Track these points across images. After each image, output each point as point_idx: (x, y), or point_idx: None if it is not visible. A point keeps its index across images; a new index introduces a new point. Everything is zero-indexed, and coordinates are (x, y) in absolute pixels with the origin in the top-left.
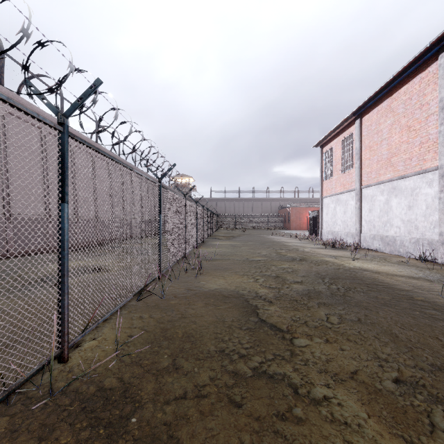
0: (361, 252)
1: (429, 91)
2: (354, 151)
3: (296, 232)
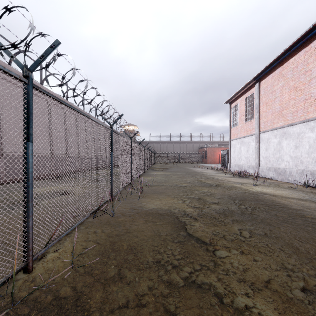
0: (260, 180)
1: (311, 61)
2: (254, 106)
3: (211, 165)
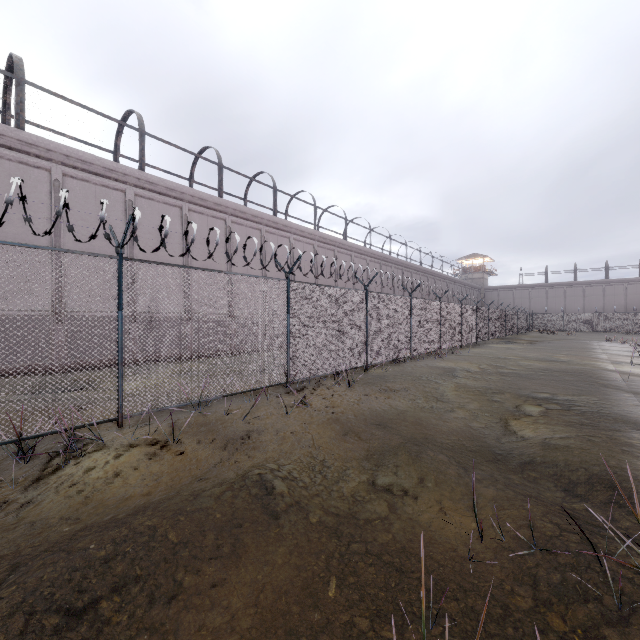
0: None
1: None
2: None
3: None
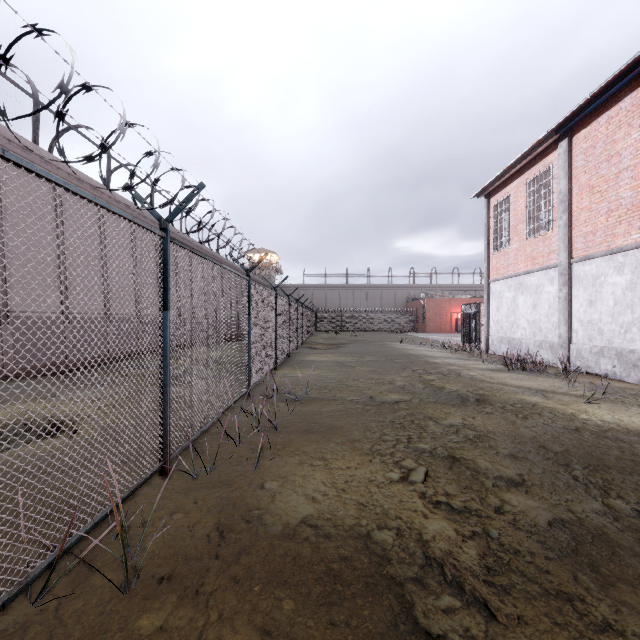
0: (579, 379)
1: None
2: (556, 198)
3: (437, 336)
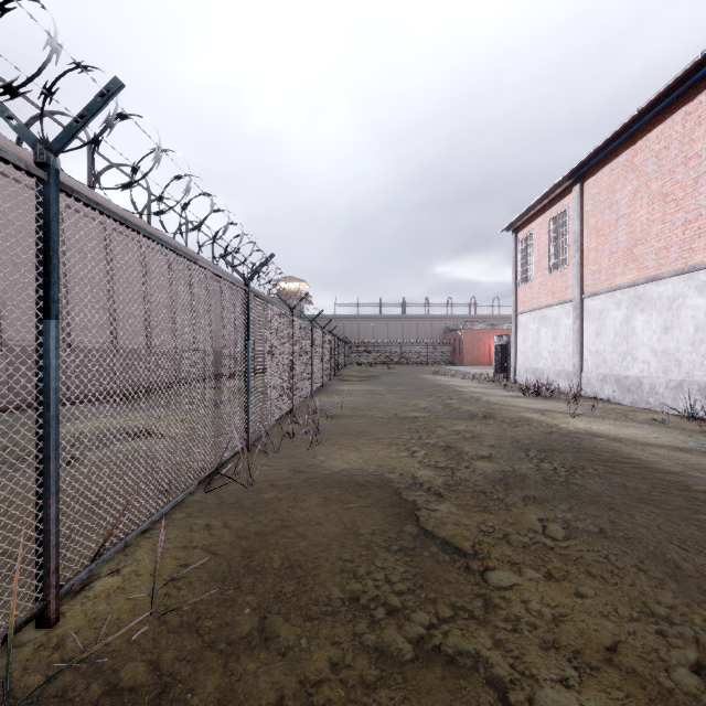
0: (583, 403)
1: (700, 134)
2: (571, 237)
3: (473, 369)
